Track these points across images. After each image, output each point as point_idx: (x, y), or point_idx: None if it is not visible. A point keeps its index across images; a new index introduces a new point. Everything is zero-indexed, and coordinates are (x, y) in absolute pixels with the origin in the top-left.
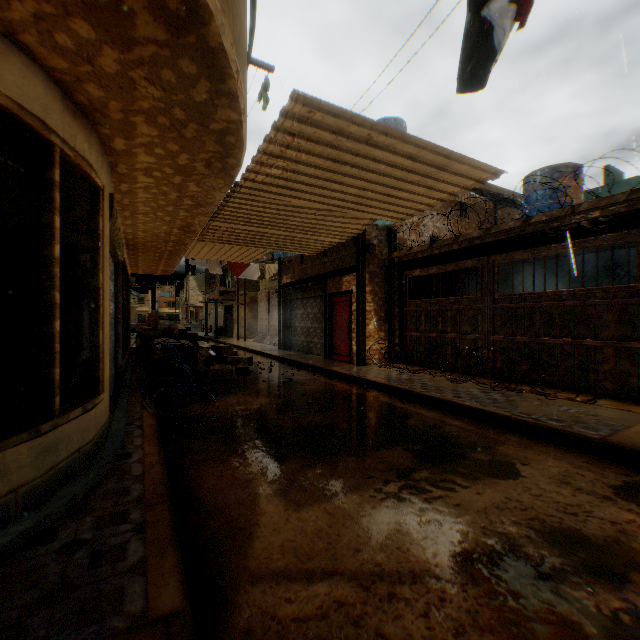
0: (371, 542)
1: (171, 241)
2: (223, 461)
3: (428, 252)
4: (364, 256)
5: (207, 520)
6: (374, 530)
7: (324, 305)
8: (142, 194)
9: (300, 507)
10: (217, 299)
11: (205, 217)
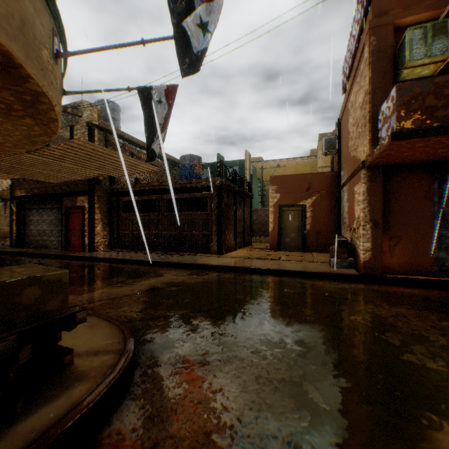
0: (113, 294)
1: None
2: None
3: (133, 188)
4: (94, 186)
5: None
6: (113, 293)
7: (62, 214)
8: None
9: (82, 295)
10: None
11: None
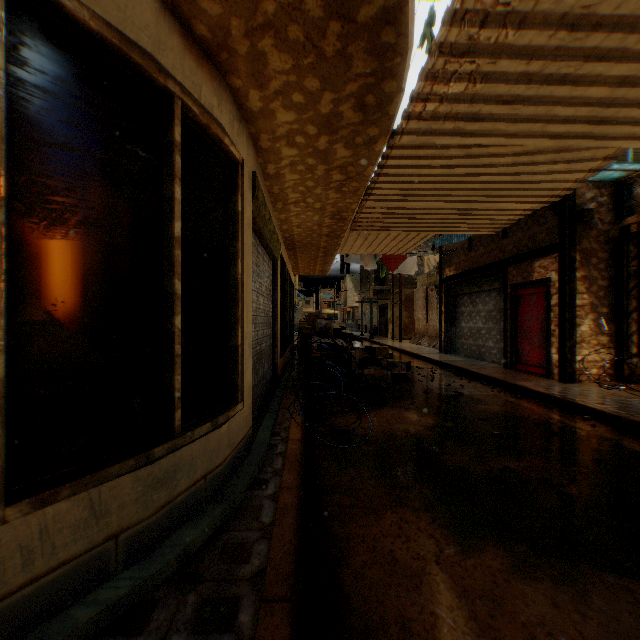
0: None
1: (324, 235)
2: (377, 516)
3: None
4: (571, 228)
5: None
6: None
7: (503, 300)
8: (289, 176)
9: None
10: (371, 298)
11: (357, 196)
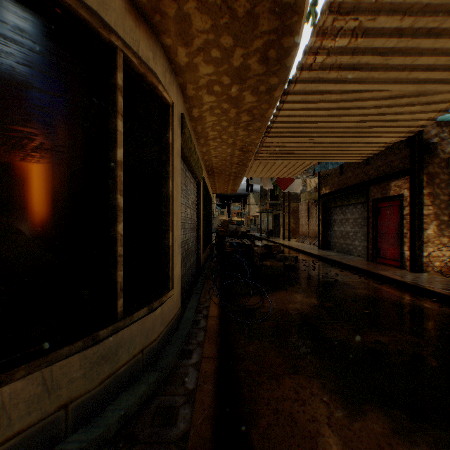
0: None
1: (234, 163)
2: (278, 382)
3: None
4: (419, 157)
5: None
6: None
7: (366, 210)
8: (208, 118)
9: None
10: (268, 210)
11: (259, 133)
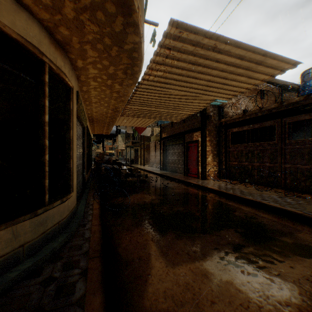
0: (222, 297)
1: (108, 117)
2: (131, 231)
3: (242, 118)
4: (205, 121)
5: (122, 268)
6: (222, 287)
7: (183, 148)
8: (93, 92)
9: (174, 265)
10: (131, 146)
11: (124, 103)
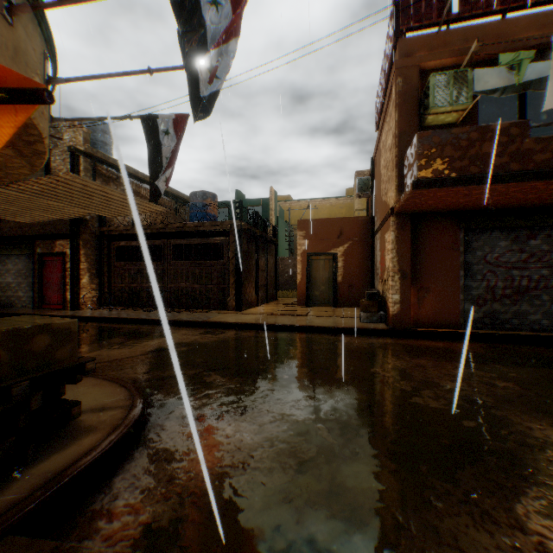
0: (110, 357)
1: None
2: None
3: (131, 231)
4: (79, 227)
5: None
6: (111, 355)
7: (34, 263)
8: None
9: None
10: None
11: None
